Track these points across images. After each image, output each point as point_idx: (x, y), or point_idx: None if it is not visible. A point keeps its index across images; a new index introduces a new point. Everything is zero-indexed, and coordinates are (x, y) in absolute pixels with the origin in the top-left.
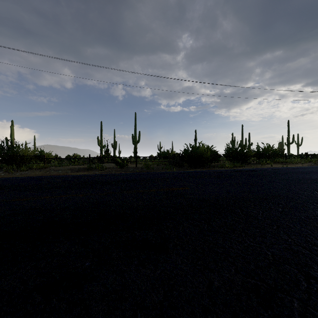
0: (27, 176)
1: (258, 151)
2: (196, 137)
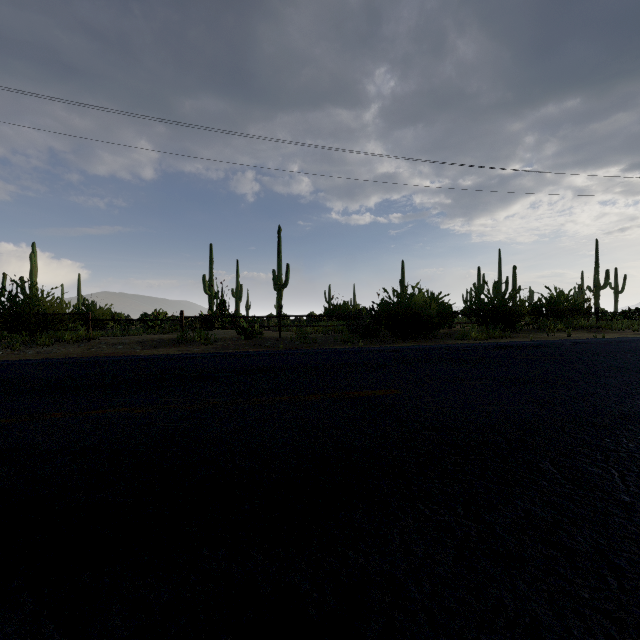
0: (48, 357)
1: (537, 305)
2: (403, 276)
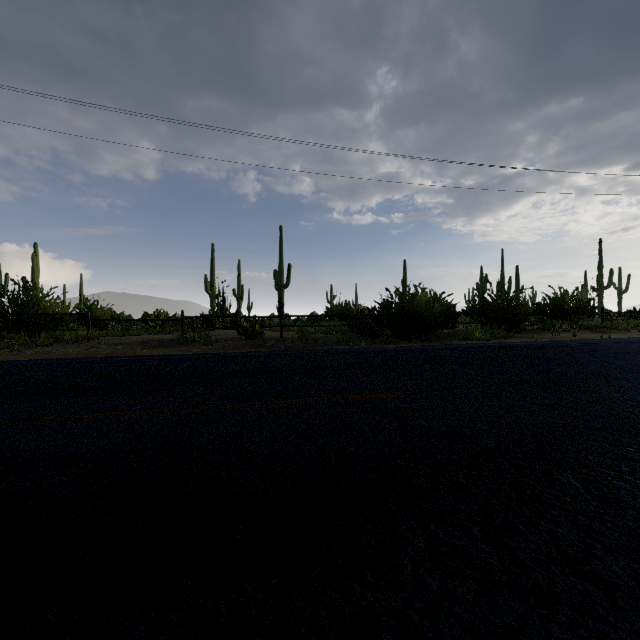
0: (46, 357)
1: (541, 304)
2: (405, 276)
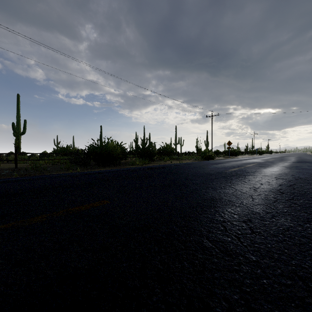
0: None
1: (159, 149)
2: (101, 134)
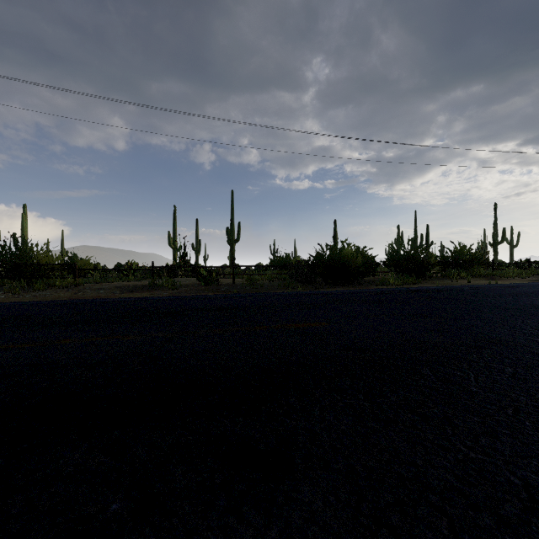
0: (44, 299)
1: (445, 257)
2: (335, 233)
